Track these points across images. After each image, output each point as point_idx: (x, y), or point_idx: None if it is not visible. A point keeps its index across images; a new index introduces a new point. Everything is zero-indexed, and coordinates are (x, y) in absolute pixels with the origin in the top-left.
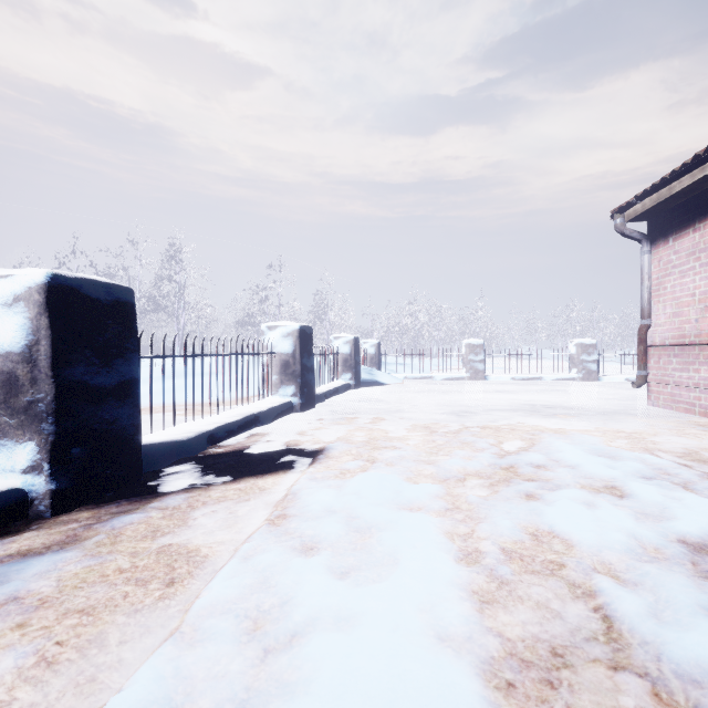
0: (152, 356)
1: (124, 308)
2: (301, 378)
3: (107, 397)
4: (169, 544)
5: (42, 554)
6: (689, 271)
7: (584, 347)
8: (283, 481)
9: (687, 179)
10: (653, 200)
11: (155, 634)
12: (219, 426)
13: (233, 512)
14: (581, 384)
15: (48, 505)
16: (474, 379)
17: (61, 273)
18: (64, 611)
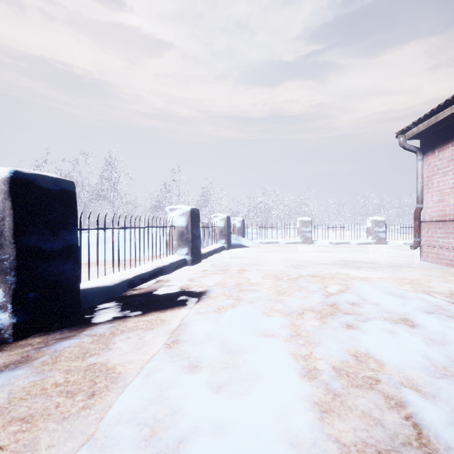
0: (89, 228)
1: (67, 195)
2: (192, 243)
3: (55, 257)
4: (94, 364)
5: (1, 372)
6: (449, 172)
7: (377, 223)
8: (178, 315)
9: (448, 111)
10: (424, 125)
11: (76, 439)
12: (136, 275)
13: (142, 338)
14: (375, 246)
15: (10, 333)
16: (305, 243)
17: (20, 170)
18: (10, 419)
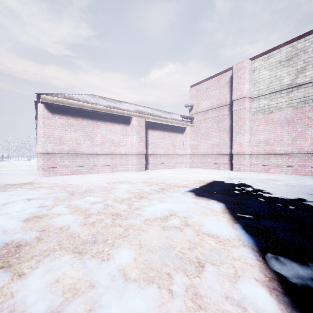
0: None
1: None
2: None
3: None
4: None
5: None
6: None
7: None
8: None
9: None
10: None
11: None
12: None
13: None
14: None
15: None
16: (28, 160)
17: None
18: None
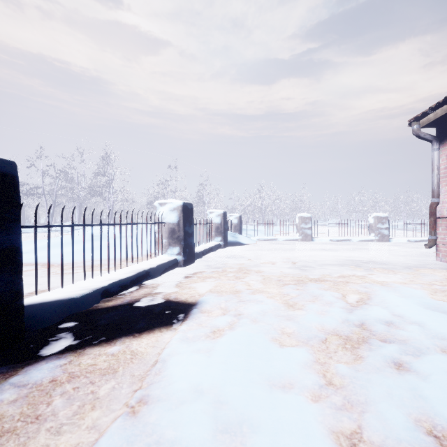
0: (49, 225)
1: (1, 179)
2: (184, 241)
3: None
4: None
5: None
6: None
7: (379, 219)
8: (157, 342)
9: None
10: (444, 110)
11: None
12: (113, 282)
13: (95, 391)
14: (378, 244)
15: None
16: (304, 241)
17: None
18: None
